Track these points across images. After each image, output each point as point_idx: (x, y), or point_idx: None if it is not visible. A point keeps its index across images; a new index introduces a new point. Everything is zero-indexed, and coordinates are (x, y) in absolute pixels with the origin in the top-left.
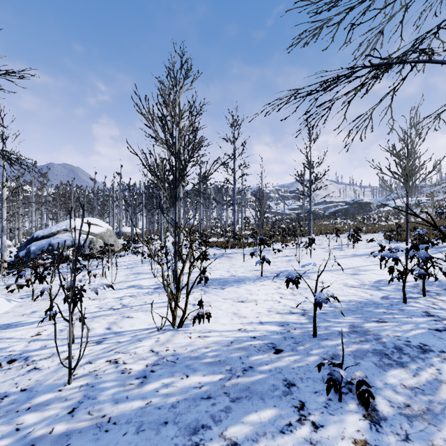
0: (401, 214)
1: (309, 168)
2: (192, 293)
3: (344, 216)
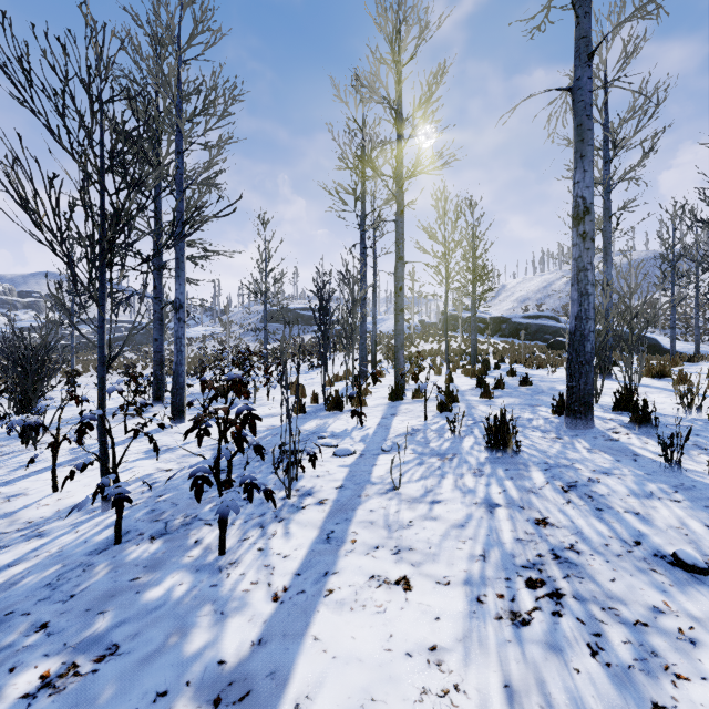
0: (194, 346)
1: (72, 294)
2: (5, 404)
3: (128, 346)
